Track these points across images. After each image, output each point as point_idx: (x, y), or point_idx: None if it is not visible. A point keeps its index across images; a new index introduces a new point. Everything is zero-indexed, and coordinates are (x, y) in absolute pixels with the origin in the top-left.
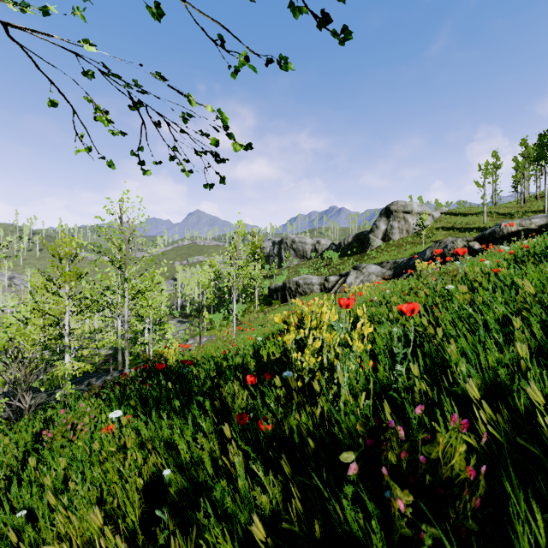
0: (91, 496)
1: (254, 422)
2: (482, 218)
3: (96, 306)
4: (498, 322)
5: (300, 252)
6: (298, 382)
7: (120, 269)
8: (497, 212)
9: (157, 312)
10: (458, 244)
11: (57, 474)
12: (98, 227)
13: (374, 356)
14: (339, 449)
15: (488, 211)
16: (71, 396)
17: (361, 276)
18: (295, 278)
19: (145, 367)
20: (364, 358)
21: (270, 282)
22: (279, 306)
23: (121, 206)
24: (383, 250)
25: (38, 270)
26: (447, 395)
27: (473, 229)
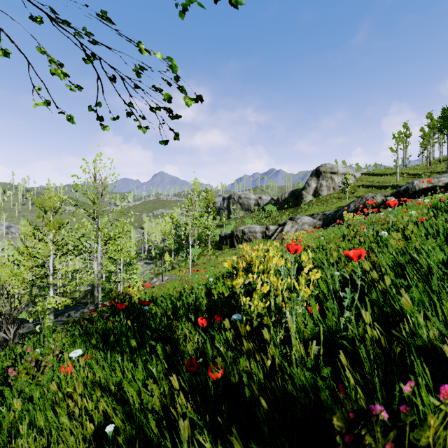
0: (38, 445)
1: (203, 370)
2: (395, 178)
3: (75, 250)
4: (437, 267)
5: (246, 205)
6: (247, 326)
7: (94, 219)
8: (407, 173)
9: (126, 256)
10: (377, 199)
11: (3, 424)
12: (75, 184)
13: (316, 298)
14: (292, 406)
15: (400, 172)
16: (49, 329)
17: (296, 225)
18: (241, 227)
19: (111, 304)
20: (312, 304)
21: (220, 231)
22: (228, 250)
23: (95, 166)
24: (313, 204)
25: (26, 220)
26: (394, 340)
27: (388, 186)
